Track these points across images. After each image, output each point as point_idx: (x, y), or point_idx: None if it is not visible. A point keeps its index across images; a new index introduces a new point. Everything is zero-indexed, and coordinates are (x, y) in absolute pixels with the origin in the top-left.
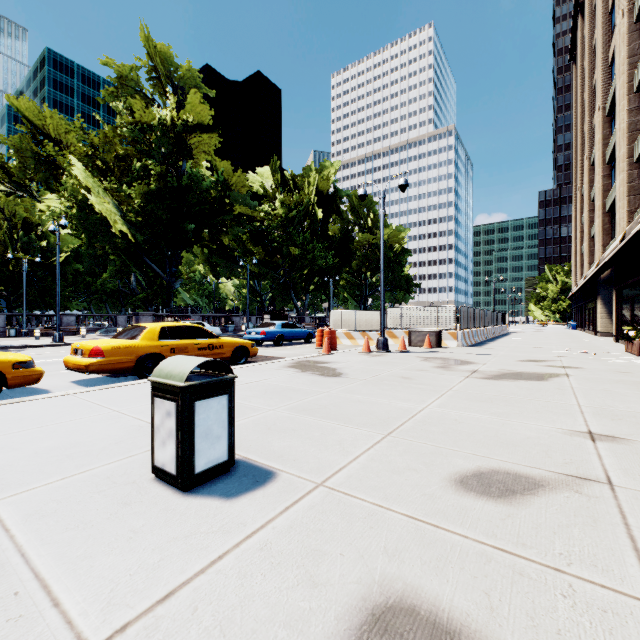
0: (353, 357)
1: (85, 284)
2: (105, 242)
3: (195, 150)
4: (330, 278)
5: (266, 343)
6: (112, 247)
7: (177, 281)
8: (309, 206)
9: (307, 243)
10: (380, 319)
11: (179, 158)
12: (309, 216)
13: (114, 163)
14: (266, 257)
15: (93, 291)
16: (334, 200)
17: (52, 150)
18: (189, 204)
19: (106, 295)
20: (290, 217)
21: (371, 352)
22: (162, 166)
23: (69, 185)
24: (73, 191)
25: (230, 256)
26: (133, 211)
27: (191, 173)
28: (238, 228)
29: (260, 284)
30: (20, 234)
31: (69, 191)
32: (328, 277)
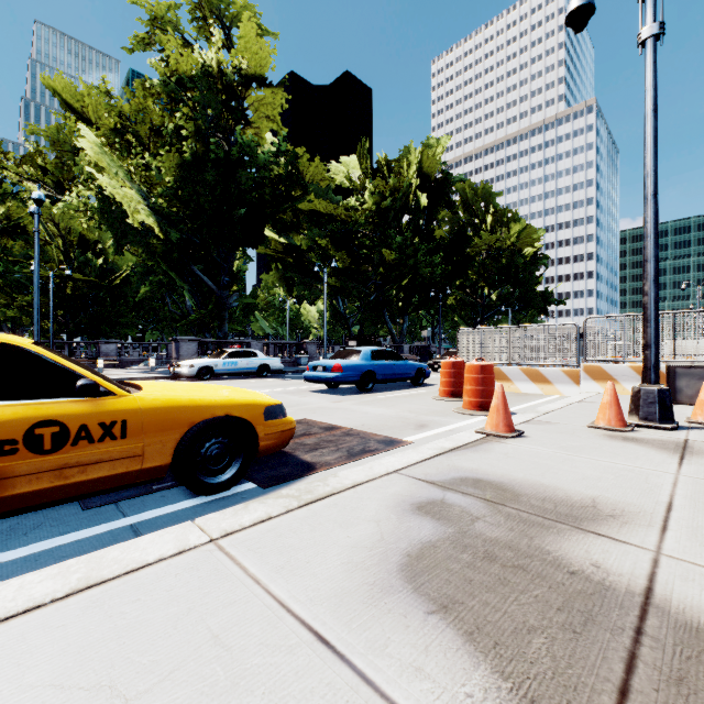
0: (617, 458)
1: (153, 310)
2: (137, 244)
3: (254, 116)
4: (437, 293)
5: (345, 385)
6: (146, 250)
7: (231, 296)
8: (409, 195)
9: (406, 246)
10: (645, 333)
11: (234, 129)
12: (409, 209)
13: (149, 139)
14: (351, 265)
15: (161, 318)
16: (444, 185)
17: (74, 126)
18: (243, 185)
19: (175, 322)
20: (384, 209)
21: (630, 428)
22: (198, 122)
23: (85, 164)
24: (91, 173)
25: (308, 270)
26: (165, 195)
27: (243, 137)
28: (316, 231)
29: (345, 304)
30: (77, 252)
31: (86, 173)
32: (434, 292)
